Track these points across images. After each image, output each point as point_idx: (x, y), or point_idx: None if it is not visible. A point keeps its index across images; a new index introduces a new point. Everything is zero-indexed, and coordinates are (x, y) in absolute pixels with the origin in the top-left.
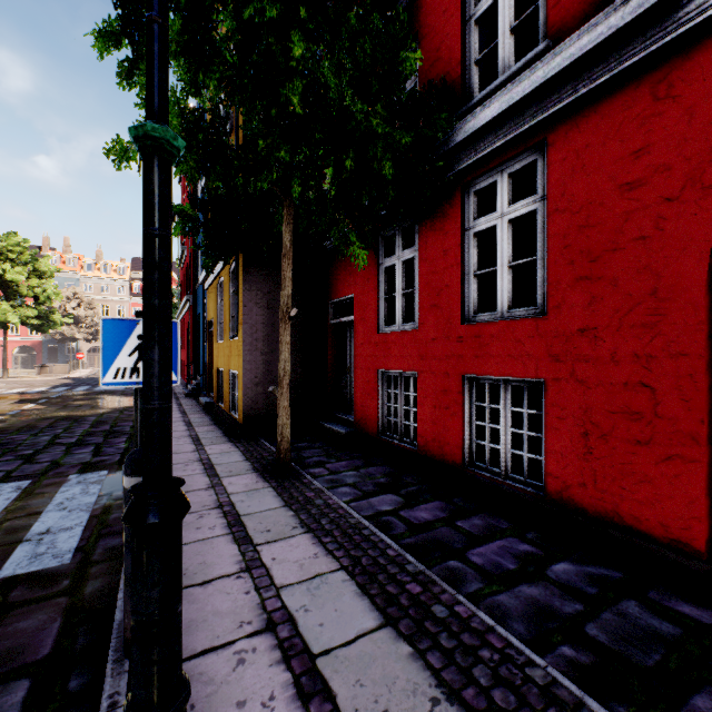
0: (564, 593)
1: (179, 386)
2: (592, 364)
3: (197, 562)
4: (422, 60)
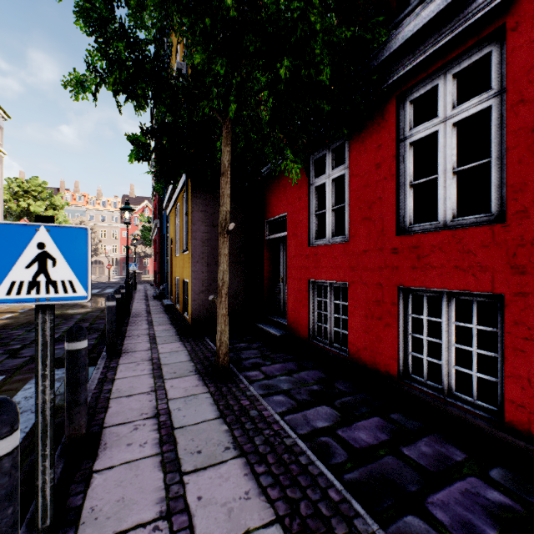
0: None
1: (151, 290)
2: None
3: (115, 498)
4: None
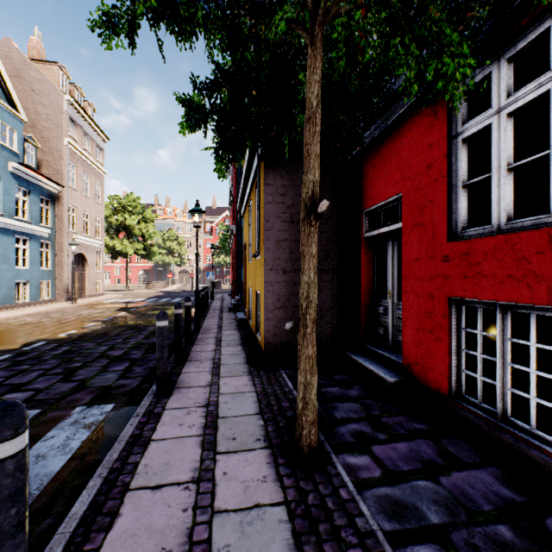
0: None
1: (228, 300)
2: None
3: None
4: None
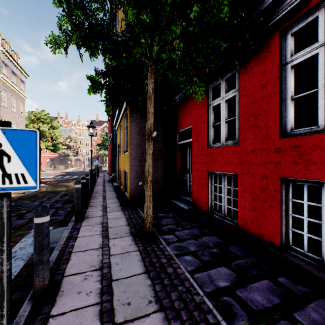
0: None
1: (107, 176)
2: None
3: None
4: None
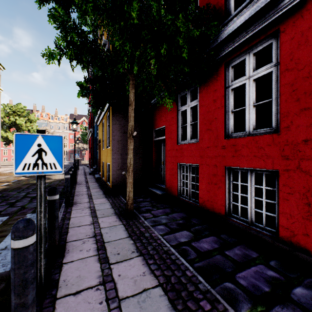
0: None
1: (87, 169)
2: None
3: (75, 275)
4: (201, 1)
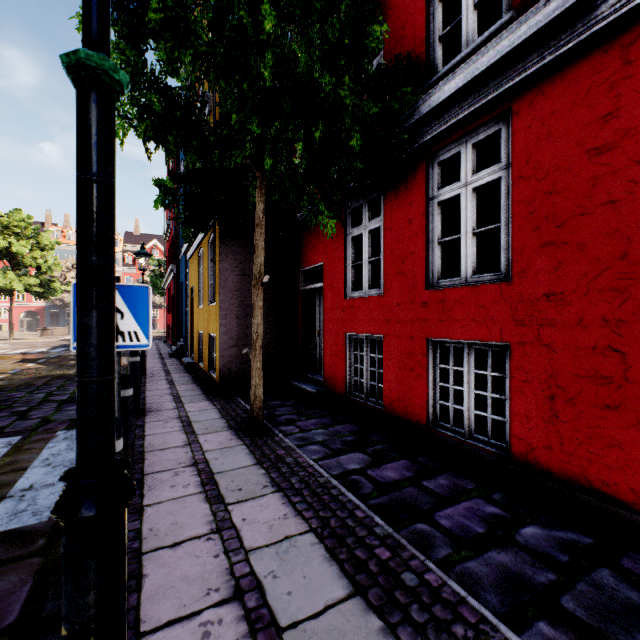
0: (535, 560)
1: (165, 347)
2: (558, 328)
3: (169, 522)
4: (387, 40)
